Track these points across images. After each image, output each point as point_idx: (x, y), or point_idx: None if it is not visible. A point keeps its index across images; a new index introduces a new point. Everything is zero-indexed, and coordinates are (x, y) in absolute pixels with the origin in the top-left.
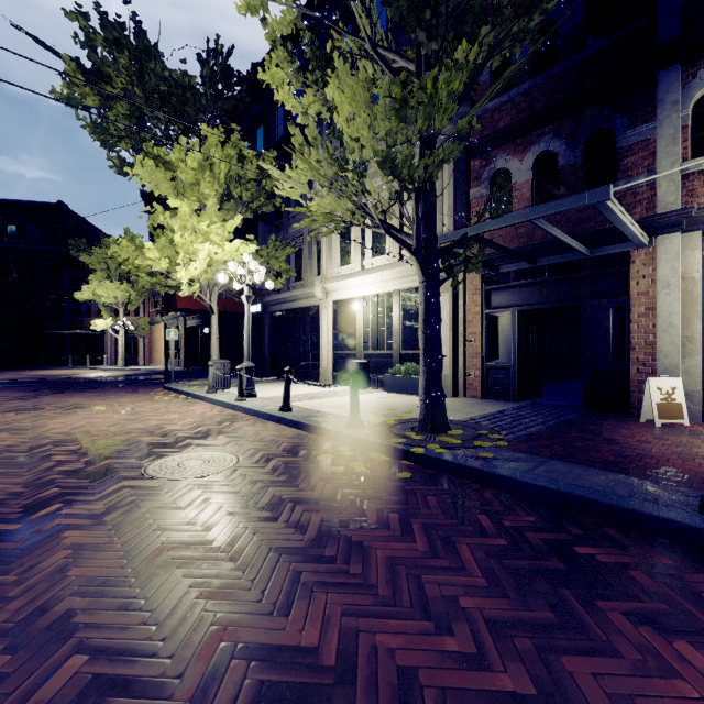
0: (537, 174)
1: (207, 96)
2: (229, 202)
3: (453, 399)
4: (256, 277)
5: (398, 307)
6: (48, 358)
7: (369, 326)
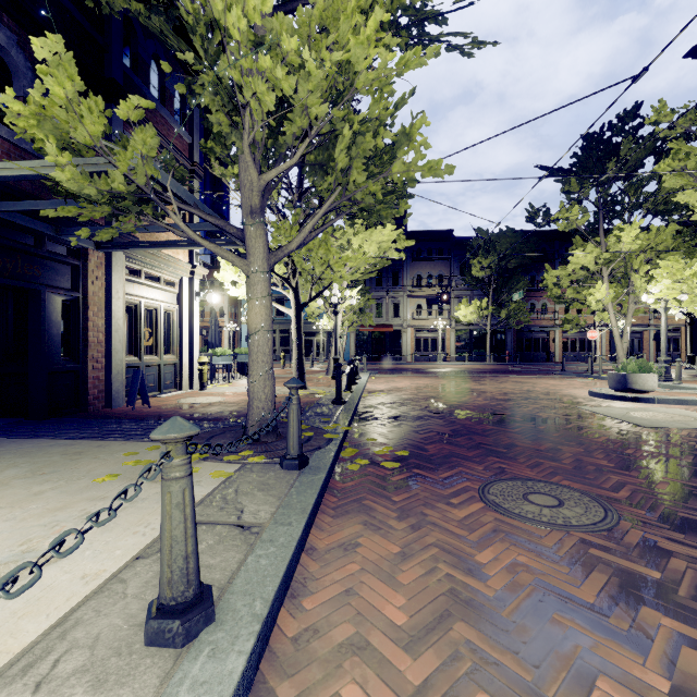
0: None
1: None
2: None
3: None
4: None
5: None
6: None
7: None
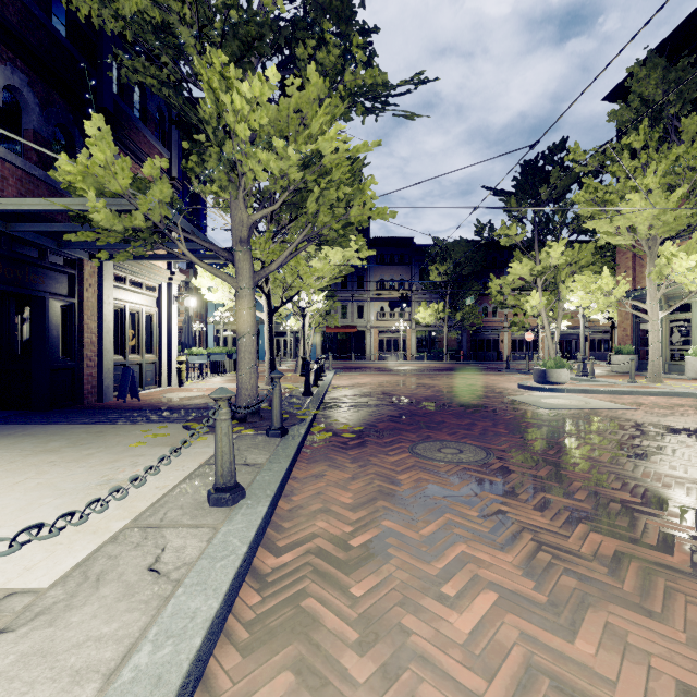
0: None
1: None
2: None
3: None
4: None
5: None
6: None
7: None
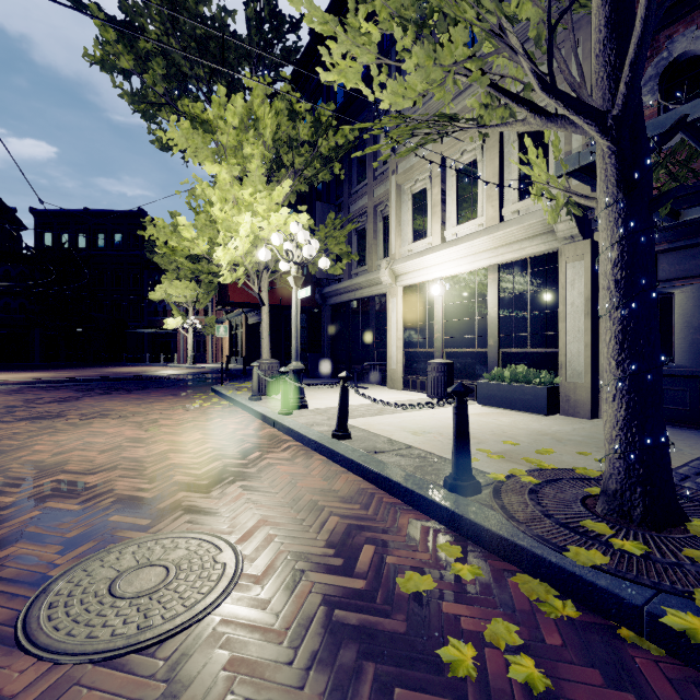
0: None
1: (249, 35)
2: (279, 173)
3: (594, 422)
4: (305, 251)
5: (496, 288)
6: (129, 355)
7: (451, 315)
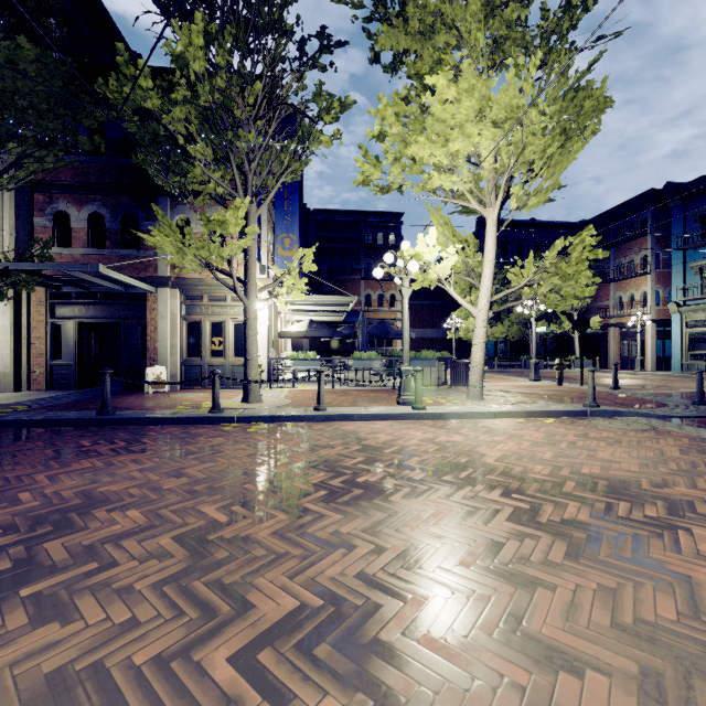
0: (93, 225)
1: None
2: None
3: (14, 393)
4: None
5: None
6: None
7: None
